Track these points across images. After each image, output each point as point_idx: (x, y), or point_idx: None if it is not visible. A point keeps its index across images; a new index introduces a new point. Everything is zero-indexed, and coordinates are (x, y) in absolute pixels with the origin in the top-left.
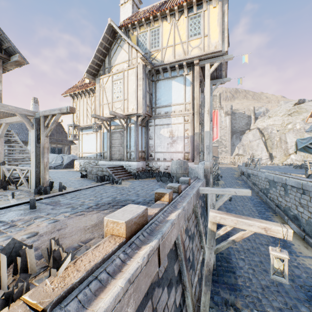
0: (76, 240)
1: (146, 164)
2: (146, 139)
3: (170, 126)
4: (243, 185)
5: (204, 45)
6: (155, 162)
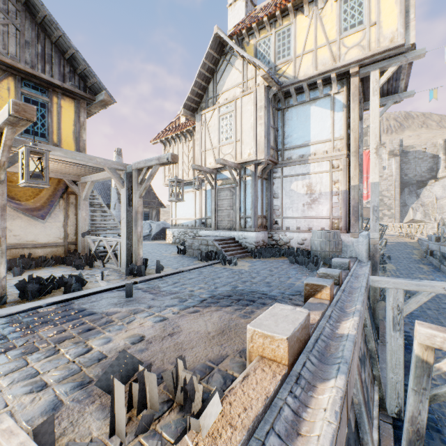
0: (201, 356)
1: (269, 235)
2: (267, 198)
3: (308, 176)
4: (434, 273)
5: (370, 40)
6: (283, 233)
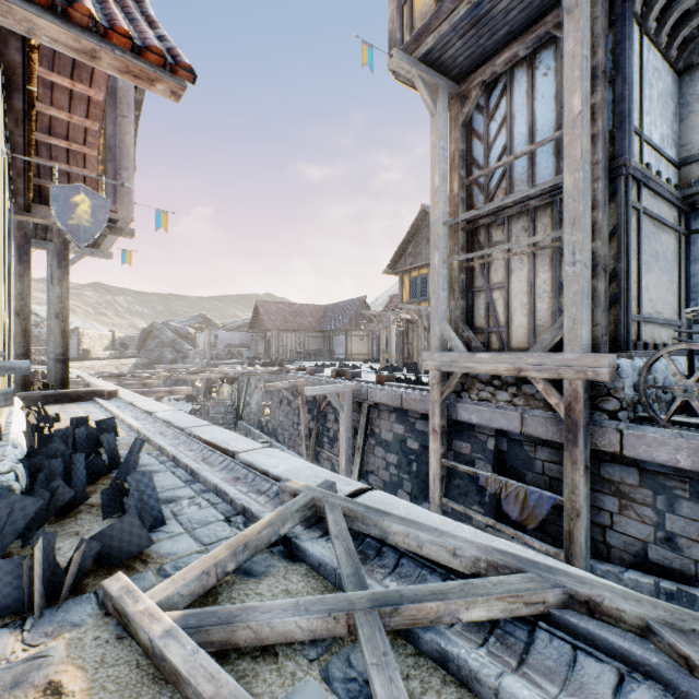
0: None
1: None
2: None
3: None
4: None
5: None
6: None
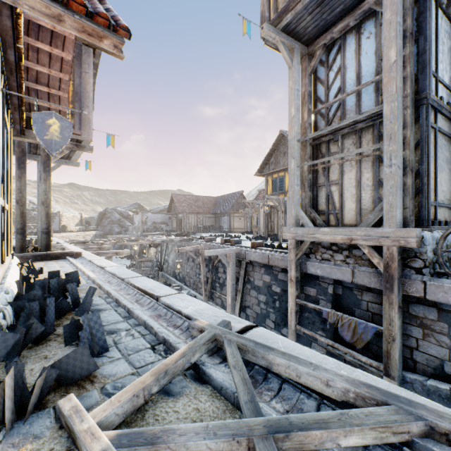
0: None
1: None
2: None
3: None
4: None
5: None
6: None
